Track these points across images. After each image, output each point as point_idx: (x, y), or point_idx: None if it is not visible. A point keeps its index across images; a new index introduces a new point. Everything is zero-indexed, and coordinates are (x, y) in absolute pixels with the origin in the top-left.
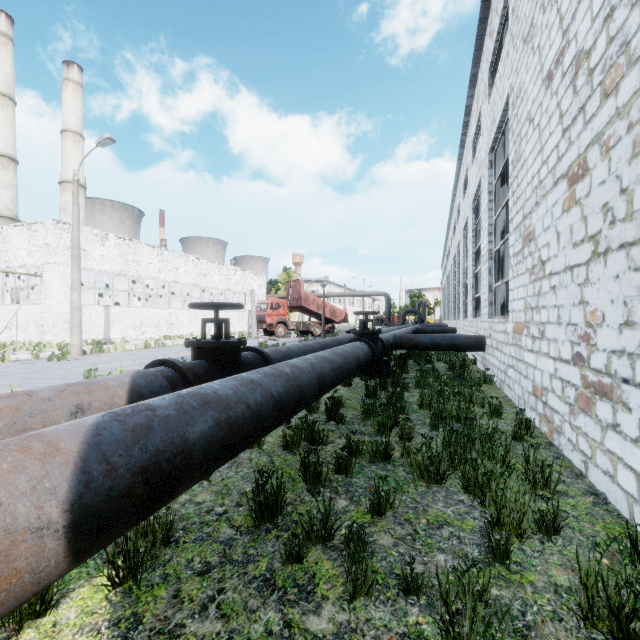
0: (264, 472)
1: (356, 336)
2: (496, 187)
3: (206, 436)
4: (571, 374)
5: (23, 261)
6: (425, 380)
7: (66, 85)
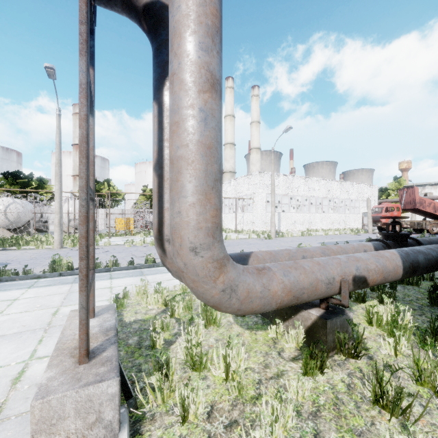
0: (435, 286)
1: None
2: None
3: (422, 261)
4: None
5: (245, 193)
6: None
7: (252, 99)
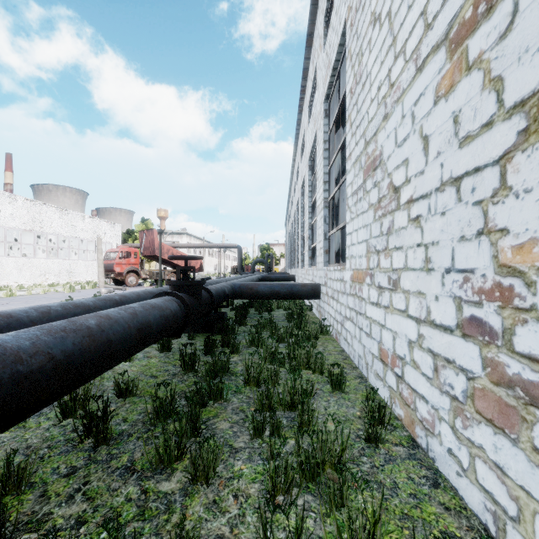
0: None
1: (171, 288)
2: (331, 136)
3: None
4: (457, 350)
5: None
6: (260, 337)
7: None
